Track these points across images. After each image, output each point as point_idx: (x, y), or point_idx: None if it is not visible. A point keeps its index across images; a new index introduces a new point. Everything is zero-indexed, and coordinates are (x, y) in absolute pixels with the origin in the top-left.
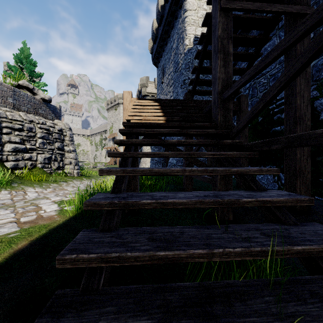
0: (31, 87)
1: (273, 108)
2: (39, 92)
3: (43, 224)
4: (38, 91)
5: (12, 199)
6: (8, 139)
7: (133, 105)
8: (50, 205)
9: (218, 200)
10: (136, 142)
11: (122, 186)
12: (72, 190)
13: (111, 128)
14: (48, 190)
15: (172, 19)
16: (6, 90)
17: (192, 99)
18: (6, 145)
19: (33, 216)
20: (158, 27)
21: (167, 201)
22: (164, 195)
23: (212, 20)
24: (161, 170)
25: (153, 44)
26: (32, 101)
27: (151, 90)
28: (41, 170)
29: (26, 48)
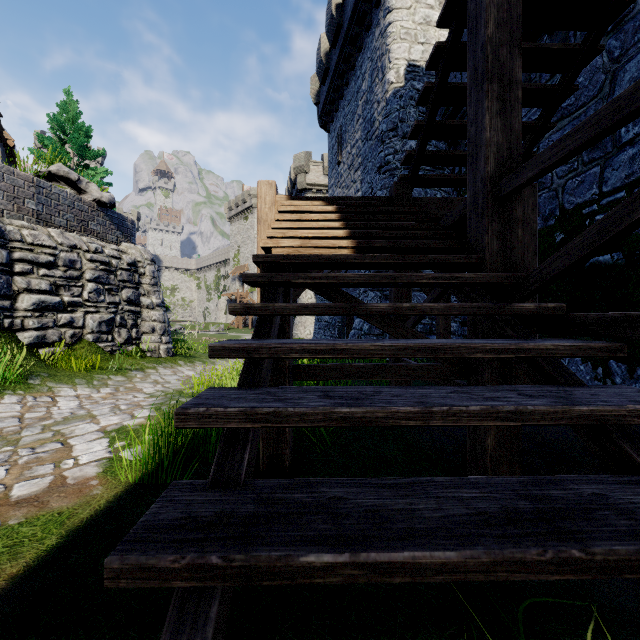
0: (73, 178)
1: (592, 213)
2: (90, 187)
3: (59, 510)
4: (87, 185)
5: (21, 418)
6: (26, 285)
7: (280, 212)
8: (93, 440)
9: (573, 556)
10: (284, 311)
11: (243, 459)
12: (153, 392)
13: (236, 255)
14: (103, 392)
15: (360, 31)
16: (22, 184)
17: (408, 196)
18: (22, 296)
19: (44, 478)
20: (330, 49)
21: (391, 557)
22: (371, 503)
23: (467, 6)
24: (358, 413)
25: (320, 86)
26: (76, 206)
27: (315, 179)
28: (92, 347)
29: (72, 101)
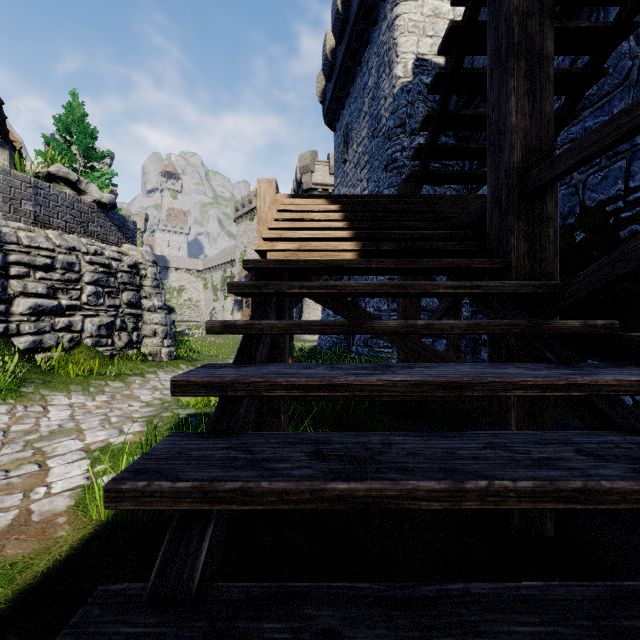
0: (73, 178)
1: (617, 211)
2: (90, 187)
3: (13, 559)
4: (87, 185)
5: (7, 431)
6: (22, 288)
7: (279, 212)
8: (73, 462)
9: None
10: (272, 330)
11: (200, 551)
12: (150, 400)
13: (243, 256)
14: (98, 400)
15: (367, 26)
16: (19, 185)
17: (418, 194)
18: (18, 300)
19: (7, 512)
20: (336, 45)
21: None
22: None
23: None
24: (359, 491)
25: (326, 83)
26: (75, 207)
27: (321, 179)
28: (91, 352)
29: (78, 103)
